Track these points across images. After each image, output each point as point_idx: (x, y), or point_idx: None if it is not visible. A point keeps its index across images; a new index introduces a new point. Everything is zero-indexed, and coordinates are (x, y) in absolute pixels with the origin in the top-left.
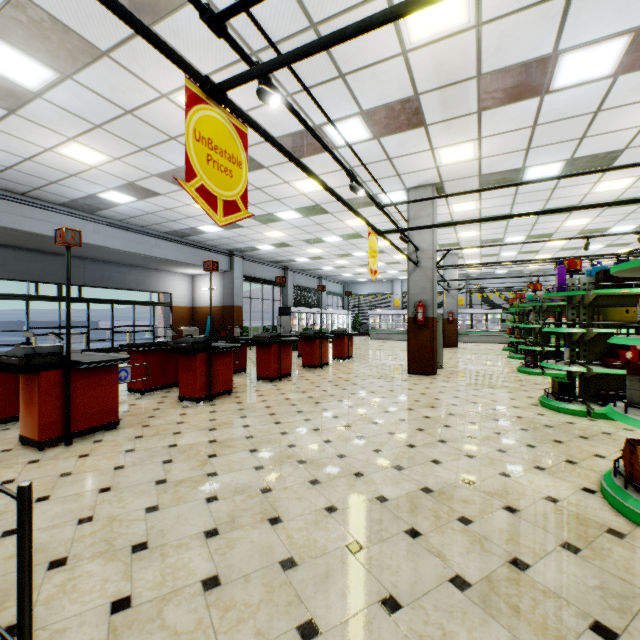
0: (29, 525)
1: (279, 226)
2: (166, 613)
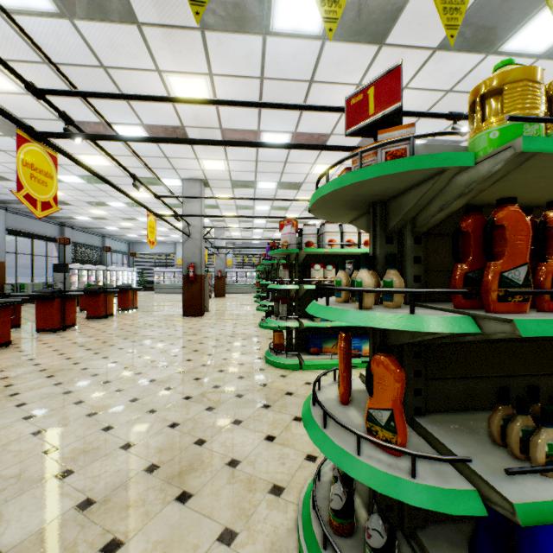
0: None
1: (58, 186)
2: (10, 448)
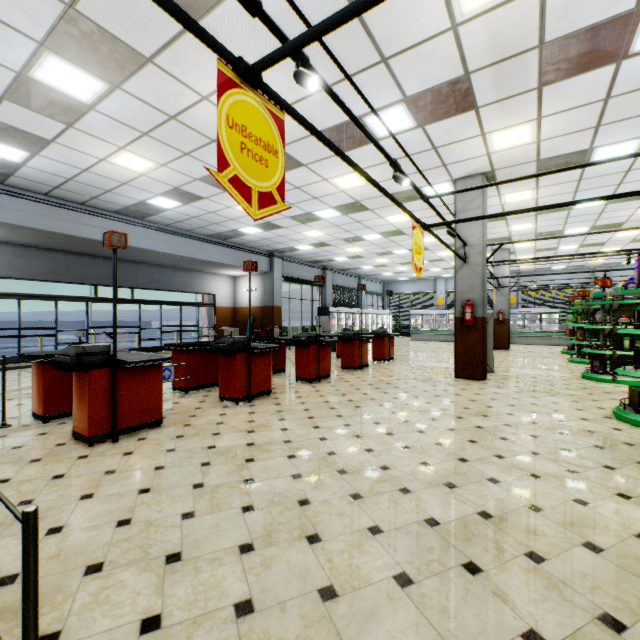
0: (34, 556)
1: (318, 225)
2: (196, 639)
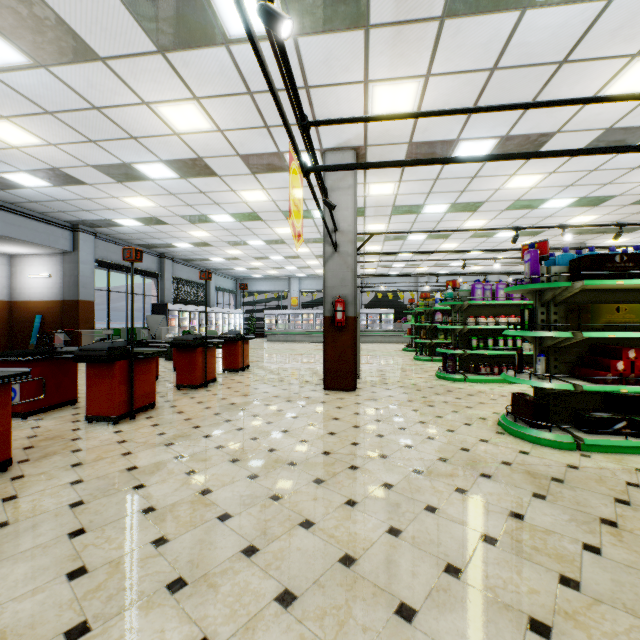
0: None
1: (144, 189)
2: None
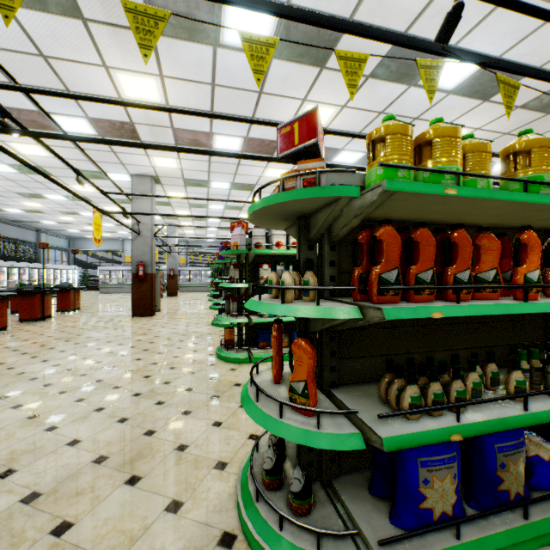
0: None
1: None
2: None
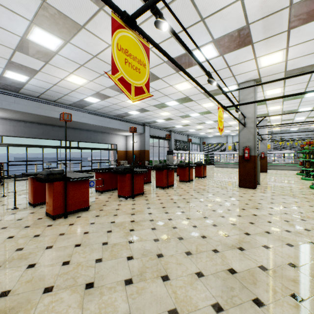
0: None
1: (167, 109)
2: None
